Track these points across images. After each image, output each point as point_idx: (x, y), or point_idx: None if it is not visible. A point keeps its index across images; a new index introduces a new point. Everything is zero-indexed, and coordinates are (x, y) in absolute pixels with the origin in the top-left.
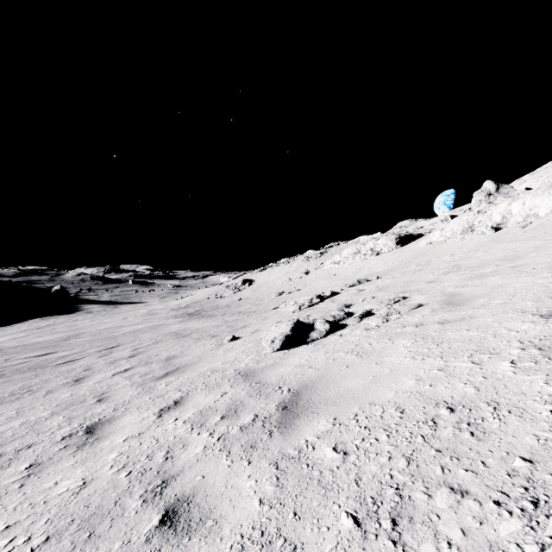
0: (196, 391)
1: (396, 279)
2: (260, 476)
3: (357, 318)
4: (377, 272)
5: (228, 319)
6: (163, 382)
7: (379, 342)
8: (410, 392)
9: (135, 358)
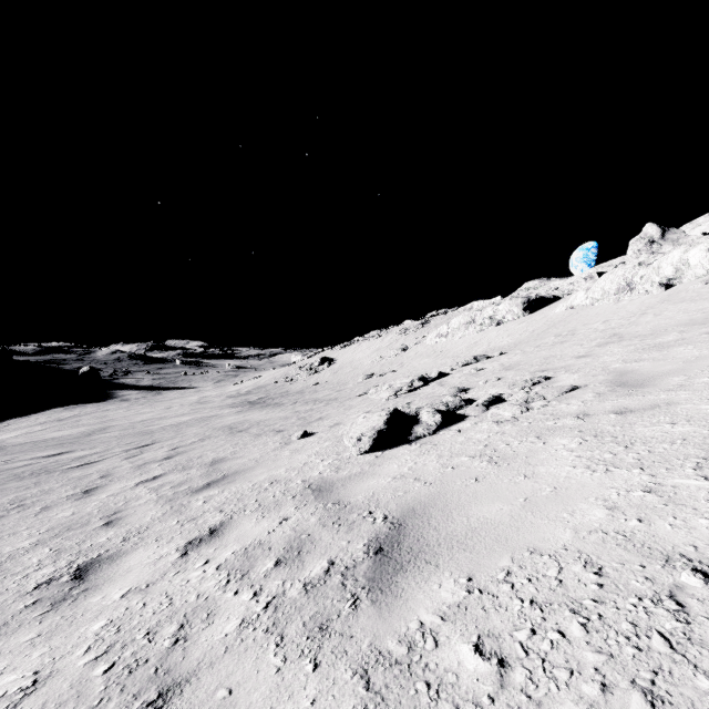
0: (244, 513)
1: (528, 355)
2: (333, 703)
3: (481, 406)
4: (499, 346)
5: (301, 409)
6: (201, 497)
7: (521, 442)
8: (602, 532)
9: (171, 460)
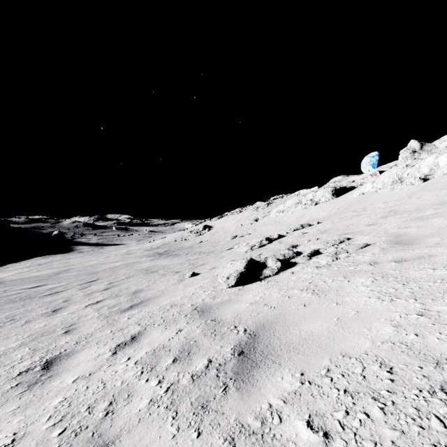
0: (153, 326)
1: (336, 224)
2: None
3: (306, 257)
4: (317, 218)
5: (191, 258)
6: (126, 315)
7: (333, 280)
8: (391, 343)
9: (108, 291)
